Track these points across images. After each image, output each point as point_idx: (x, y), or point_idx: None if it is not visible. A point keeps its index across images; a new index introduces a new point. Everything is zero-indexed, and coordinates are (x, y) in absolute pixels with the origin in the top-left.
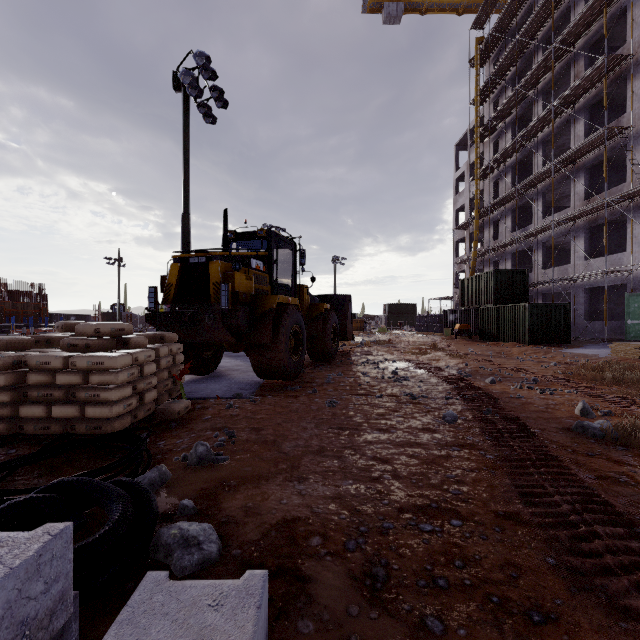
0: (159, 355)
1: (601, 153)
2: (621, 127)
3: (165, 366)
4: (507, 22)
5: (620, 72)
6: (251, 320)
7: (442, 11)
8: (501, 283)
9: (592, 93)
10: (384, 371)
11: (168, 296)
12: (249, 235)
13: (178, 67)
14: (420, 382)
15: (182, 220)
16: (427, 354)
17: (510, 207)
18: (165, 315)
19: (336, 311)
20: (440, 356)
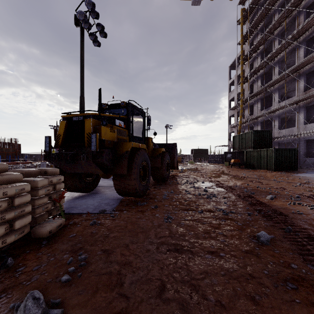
0: (38, 186)
1: (313, 65)
2: None
3: (44, 194)
4: None
5: None
6: (113, 159)
7: None
8: (257, 137)
9: (308, 33)
10: (198, 189)
11: (58, 142)
12: (115, 105)
13: (76, 9)
14: (224, 198)
15: (79, 100)
16: (220, 177)
17: (259, 97)
18: (55, 155)
19: (168, 152)
20: (228, 178)
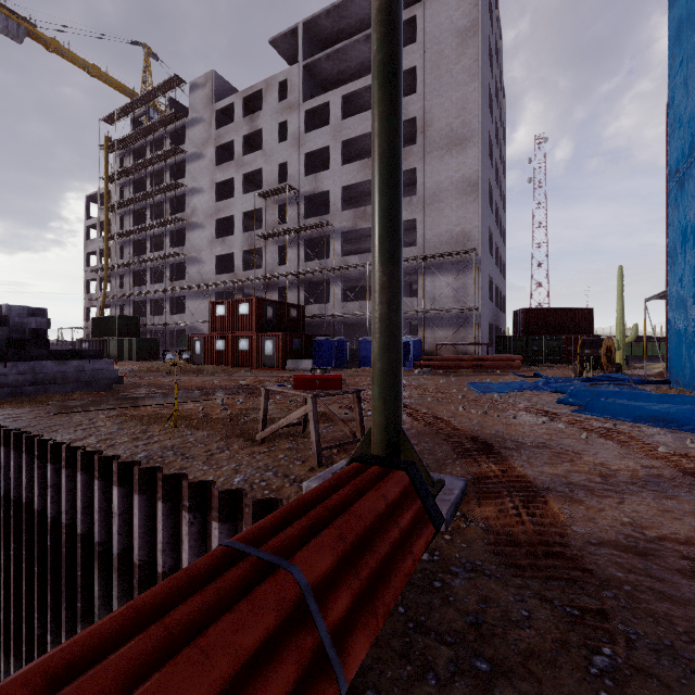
0: None
1: (177, 260)
2: (182, 253)
3: None
4: (129, 142)
5: (184, 224)
6: None
7: (72, 61)
8: (123, 324)
9: (173, 226)
10: None
11: None
12: None
13: None
14: None
15: None
16: None
17: (132, 269)
18: None
19: None
20: None
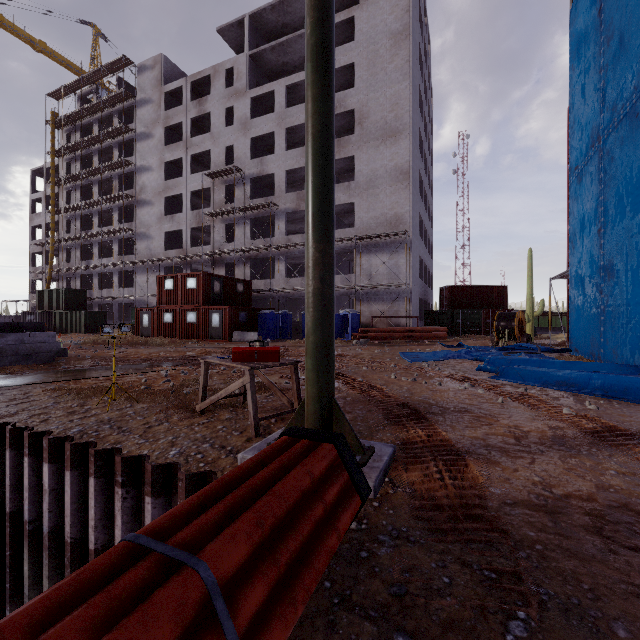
0: None
1: (126, 235)
2: (131, 229)
3: None
4: (77, 118)
5: (132, 201)
6: None
7: (17, 35)
8: (70, 297)
9: (122, 202)
10: None
11: None
12: None
13: None
14: None
15: None
16: None
17: (79, 243)
18: None
19: None
20: None
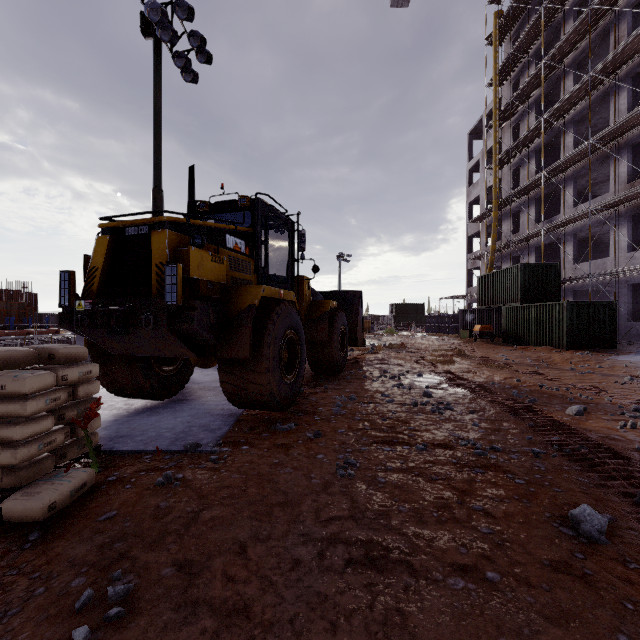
0: (24, 391)
1: None
2: None
3: (44, 409)
4: None
5: None
6: (218, 323)
7: None
8: (529, 279)
9: (637, 59)
10: (411, 391)
11: (91, 286)
12: (227, 205)
13: None
14: (471, 413)
15: (152, 197)
16: (455, 363)
17: (533, 196)
18: (83, 316)
19: (344, 310)
20: (473, 366)
